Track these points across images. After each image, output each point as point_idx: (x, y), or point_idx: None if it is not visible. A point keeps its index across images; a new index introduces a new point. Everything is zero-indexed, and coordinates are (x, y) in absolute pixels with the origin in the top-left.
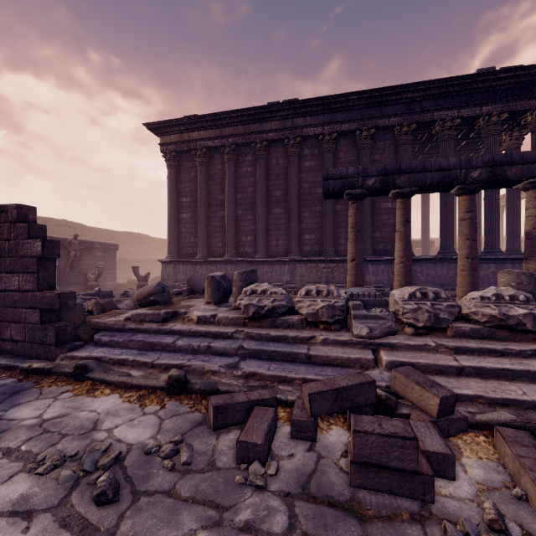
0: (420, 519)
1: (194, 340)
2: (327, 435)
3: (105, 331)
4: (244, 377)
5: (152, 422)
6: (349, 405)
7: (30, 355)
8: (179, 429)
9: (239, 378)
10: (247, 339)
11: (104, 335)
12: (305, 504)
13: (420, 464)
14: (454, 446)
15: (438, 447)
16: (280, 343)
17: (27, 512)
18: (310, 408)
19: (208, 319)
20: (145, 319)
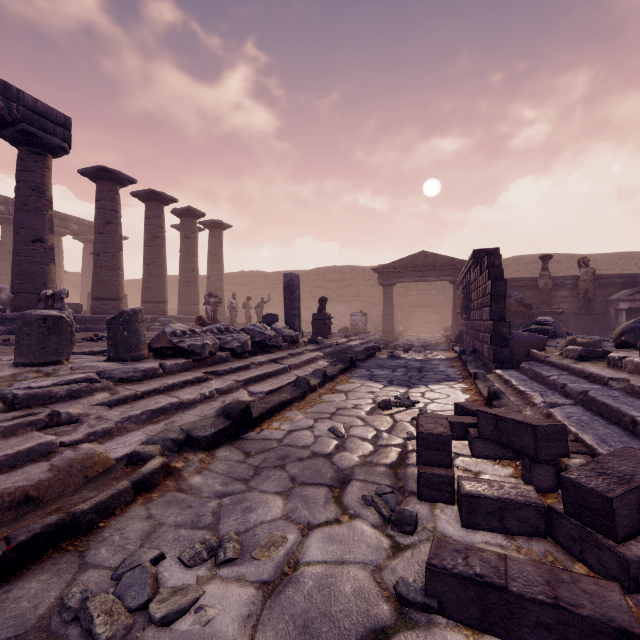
0: (401, 492)
1: (568, 378)
2: (490, 464)
3: (535, 361)
4: (545, 416)
5: (450, 408)
6: (506, 442)
7: (488, 369)
8: (448, 414)
9: (542, 415)
10: (616, 390)
11: (528, 363)
12: (398, 450)
13: (430, 468)
14: (554, 560)
15: (470, 487)
16: (639, 402)
17: (375, 402)
18: (477, 424)
19: (615, 362)
20: (568, 355)
